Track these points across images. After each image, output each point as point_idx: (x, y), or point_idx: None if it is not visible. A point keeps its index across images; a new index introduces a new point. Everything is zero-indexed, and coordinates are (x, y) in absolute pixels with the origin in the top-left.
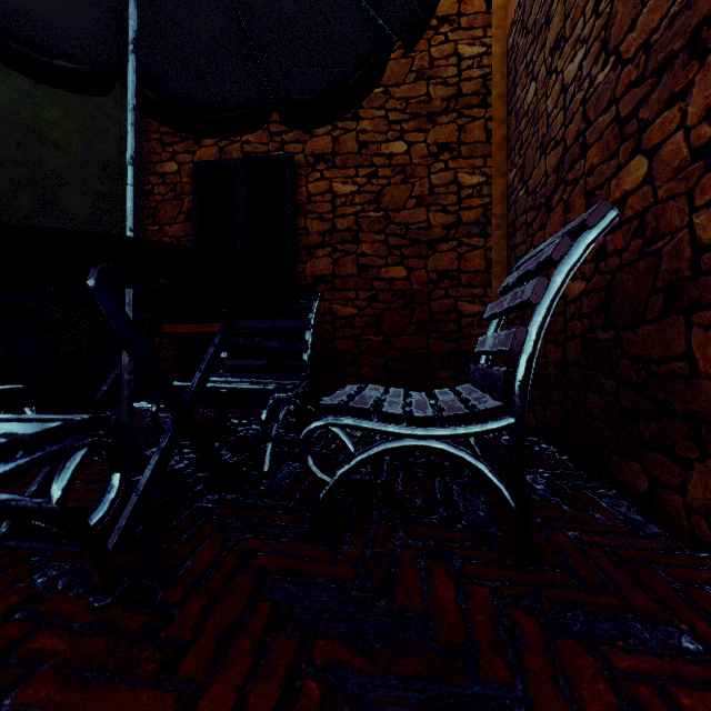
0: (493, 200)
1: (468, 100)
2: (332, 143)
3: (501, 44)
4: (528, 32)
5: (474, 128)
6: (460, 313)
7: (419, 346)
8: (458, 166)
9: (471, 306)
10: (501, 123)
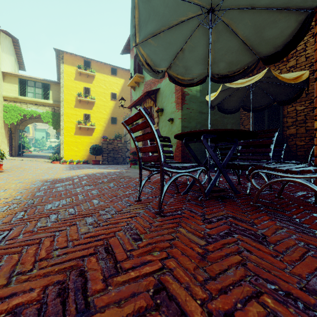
0: None
1: None
2: None
3: None
4: None
5: None
6: None
7: None
8: None
9: None
10: None
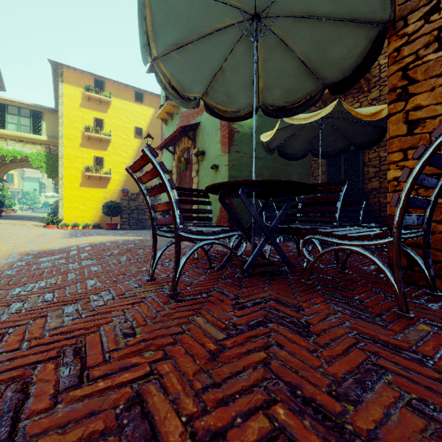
0: None
1: None
2: None
3: None
4: None
5: None
6: None
7: None
8: None
9: None
10: None
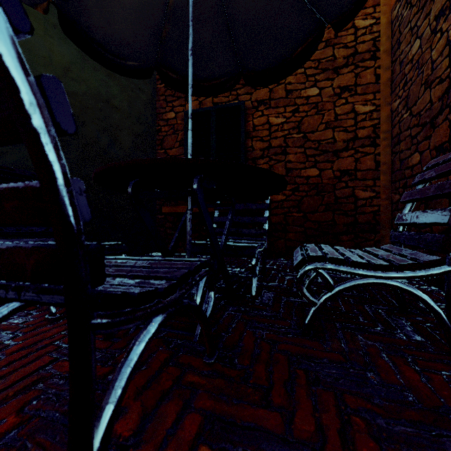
0: (381, 121)
1: (362, 56)
2: (269, 93)
3: (386, 16)
4: (412, 6)
5: (367, 74)
6: (356, 198)
7: (327, 219)
8: (355, 100)
9: (364, 192)
10: (386, 69)
